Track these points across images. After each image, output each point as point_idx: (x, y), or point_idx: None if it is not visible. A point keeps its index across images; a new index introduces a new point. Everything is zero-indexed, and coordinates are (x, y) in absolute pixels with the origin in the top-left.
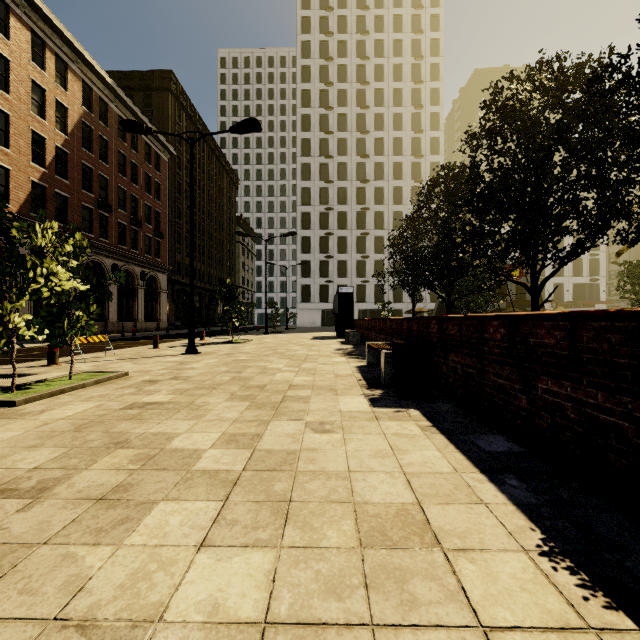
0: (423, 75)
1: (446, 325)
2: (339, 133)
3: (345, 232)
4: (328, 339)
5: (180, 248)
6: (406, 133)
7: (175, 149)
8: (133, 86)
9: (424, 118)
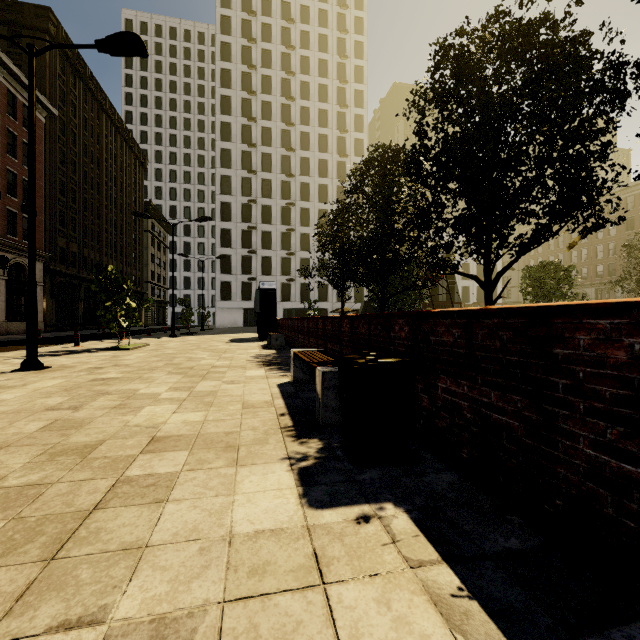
0: (348, 75)
1: (430, 326)
2: (263, 121)
3: (269, 227)
4: (247, 342)
5: (64, 231)
6: (332, 131)
7: (56, 108)
8: None
9: (349, 118)
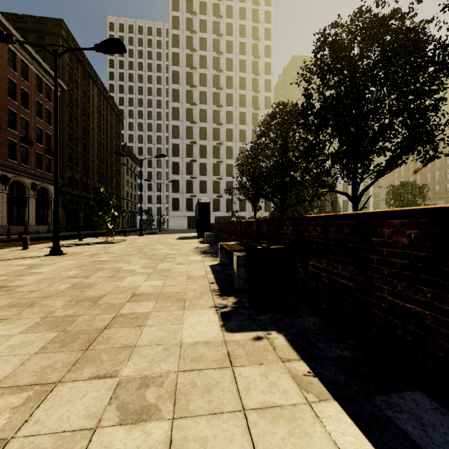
0: (260, 52)
1: (304, 226)
2: (201, 87)
3: (205, 160)
4: (190, 239)
5: (71, 166)
6: (248, 92)
7: (66, 85)
8: (27, 28)
9: (260, 82)
